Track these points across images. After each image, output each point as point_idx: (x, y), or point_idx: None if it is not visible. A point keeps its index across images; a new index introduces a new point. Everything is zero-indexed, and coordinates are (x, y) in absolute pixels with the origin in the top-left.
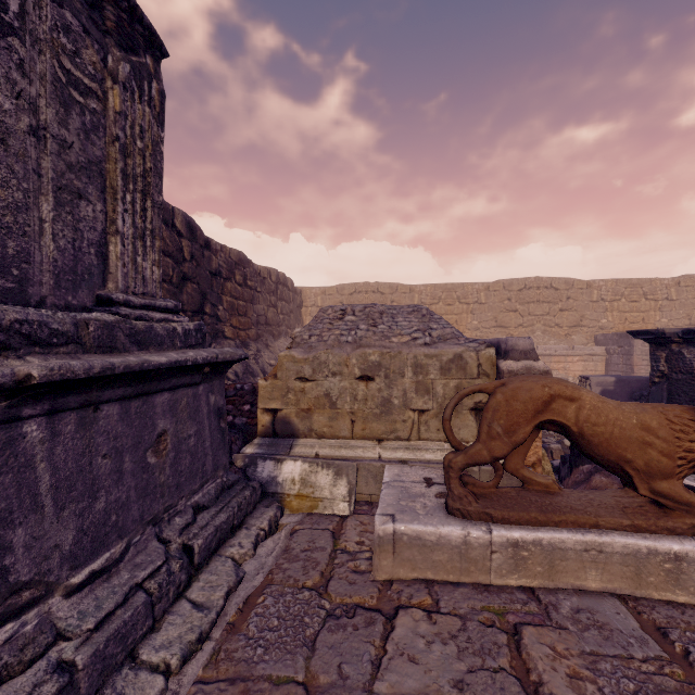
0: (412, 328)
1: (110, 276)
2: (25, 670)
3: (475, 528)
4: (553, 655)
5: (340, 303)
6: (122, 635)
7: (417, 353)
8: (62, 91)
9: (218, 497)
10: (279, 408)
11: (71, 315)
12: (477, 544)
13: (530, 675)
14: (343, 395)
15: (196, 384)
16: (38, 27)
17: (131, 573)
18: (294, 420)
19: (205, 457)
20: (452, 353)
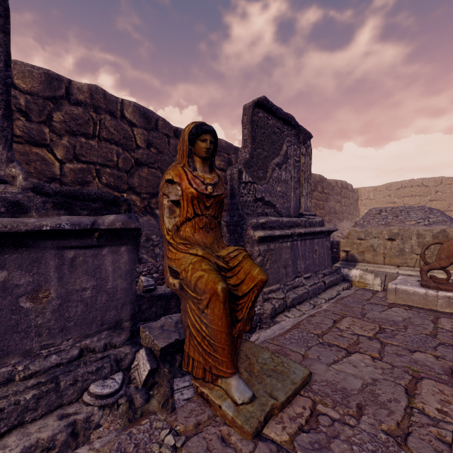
0: (417, 217)
1: (301, 207)
2: (301, 287)
3: (430, 290)
4: (450, 322)
5: (388, 196)
6: (314, 290)
7: (418, 229)
8: (294, 165)
9: (329, 274)
10: (349, 250)
11: (299, 219)
12: (431, 295)
13: (437, 321)
14: (379, 246)
15: (322, 238)
16: (291, 153)
17: (313, 280)
18: (356, 255)
19: (325, 261)
20: (439, 229)
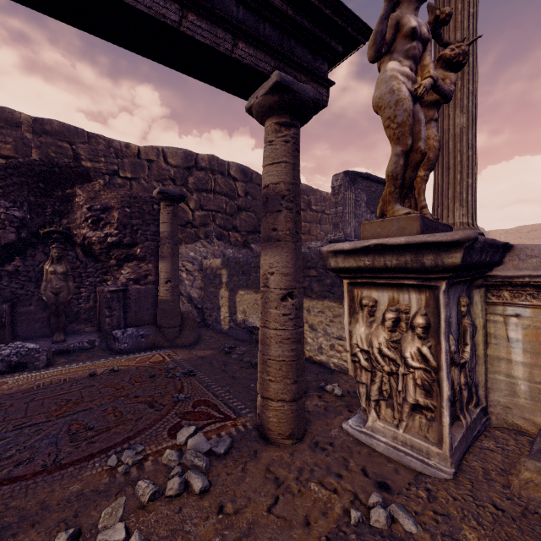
0: None
1: None
2: None
3: None
4: None
5: (519, 238)
6: None
7: None
8: None
9: None
10: None
11: None
12: None
13: None
14: None
15: None
16: None
17: None
18: None
19: None
20: None
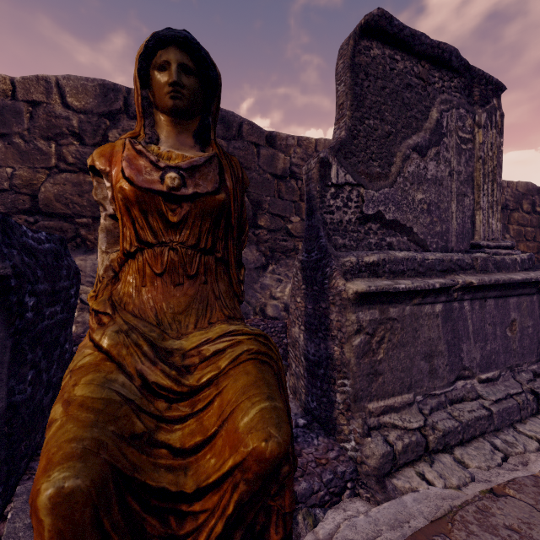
0: None
1: (475, 232)
2: (470, 401)
3: None
4: None
5: None
6: (507, 412)
7: None
8: (458, 148)
9: None
10: None
11: (468, 255)
12: None
13: None
14: None
15: (531, 294)
16: (450, 126)
17: (505, 388)
18: None
19: (538, 343)
20: None
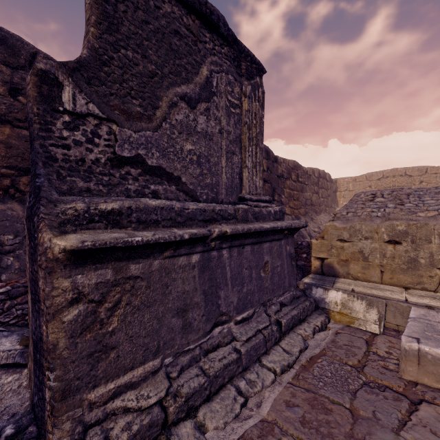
0: (439, 205)
1: (243, 187)
2: (225, 346)
3: None
4: None
5: (368, 187)
6: (255, 349)
7: None
8: (228, 110)
9: (291, 302)
10: (325, 258)
11: (232, 206)
12: None
13: None
14: (373, 253)
15: (280, 240)
16: (221, 88)
17: (256, 324)
18: (336, 266)
19: (285, 279)
20: None
